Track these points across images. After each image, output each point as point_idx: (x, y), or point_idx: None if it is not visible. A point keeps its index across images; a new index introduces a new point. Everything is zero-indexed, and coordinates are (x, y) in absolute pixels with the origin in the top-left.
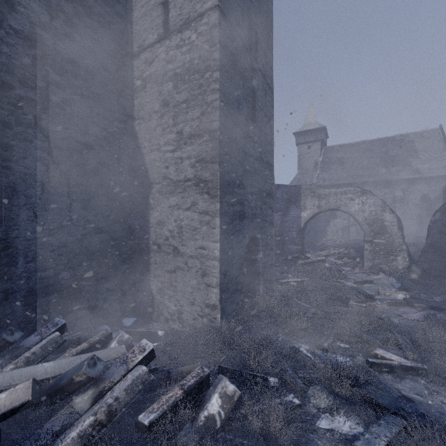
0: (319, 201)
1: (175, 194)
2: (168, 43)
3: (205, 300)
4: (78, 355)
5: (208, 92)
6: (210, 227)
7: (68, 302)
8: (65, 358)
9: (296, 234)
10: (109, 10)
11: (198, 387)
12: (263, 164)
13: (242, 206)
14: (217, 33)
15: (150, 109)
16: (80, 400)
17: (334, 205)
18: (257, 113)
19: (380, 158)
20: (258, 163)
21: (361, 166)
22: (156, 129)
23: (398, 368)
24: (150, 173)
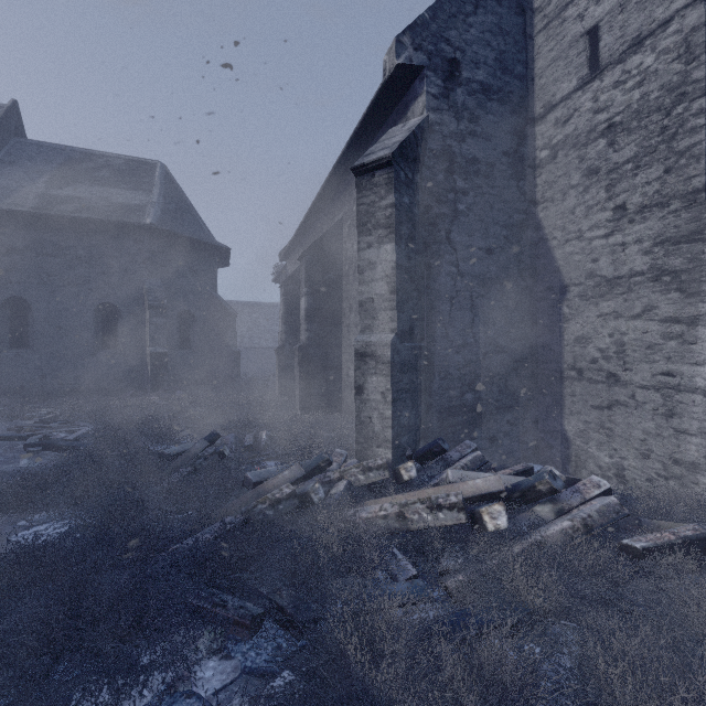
0: None
1: (611, 297)
2: (598, 85)
3: (674, 454)
4: (512, 476)
5: (679, 135)
6: (685, 342)
7: (471, 428)
8: (500, 474)
9: None
10: (508, 79)
11: (699, 542)
12: None
13: None
14: (702, 38)
15: (563, 185)
16: (541, 509)
17: None
18: None
19: None
20: None
21: None
22: (574, 210)
23: None
24: (564, 272)
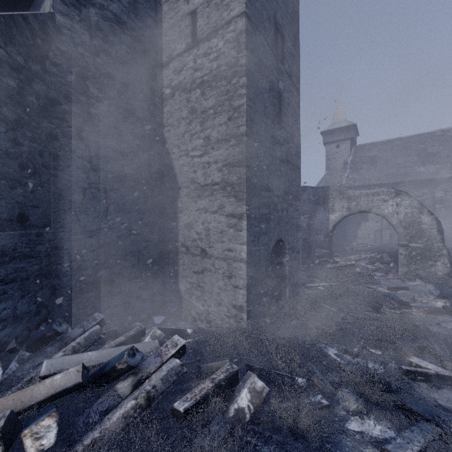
0: (349, 203)
1: (203, 198)
2: (196, 52)
3: (232, 301)
4: (117, 347)
5: (234, 97)
6: (237, 230)
7: (105, 299)
8: (106, 349)
9: (324, 237)
10: (140, 25)
11: (227, 381)
12: (289, 166)
13: (269, 209)
14: (244, 39)
15: (178, 116)
16: (121, 386)
17: (365, 207)
18: (283, 115)
19: (417, 156)
20: (285, 165)
21: (395, 165)
22: (184, 135)
23: (435, 378)
24: (179, 177)
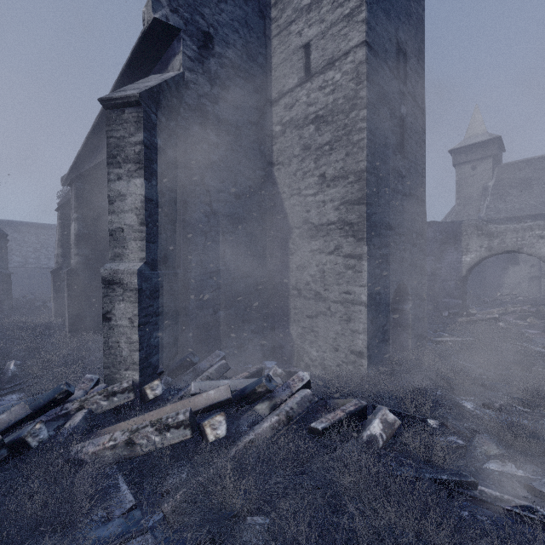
0: (489, 241)
1: (317, 238)
2: (310, 86)
3: (351, 347)
4: (246, 379)
5: (353, 132)
6: (356, 271)
7: (223, 339)
8: (237, 379)
9: (455, 284)
10: (252, 64)
11: (357, 414)
12: (412, 200)
13: (390, 249)
14: (364, 69)
15: (289, 154)
16: (260, 407)
17: (512, 246)
18: (406, 143)
19: None
20: (407, 199)
21: None
22: (296, 173)
23: None
24: (290, 218)
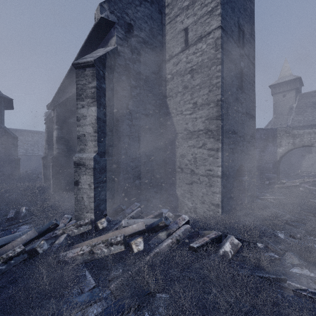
0: (293, 140)
1: (192, 139)
2: (188, 52)
3: (211, 201)
4: (152, 218)
5: (213, 78)
6: (215, 158)
7: (138, 196)
8: (147, 219)
9: (272, 165)
10: (155, 40)
11: (216, 239)
12: (247, 117)
13: (234, 145)
14: (220, 42)
15: (176, 91)
16: (161, 234)
17: (307, 143)
18: (243, 84)
19: None
20: (244, 116)
21: None
22: (180, 102)
23: None
24: (176, 127)
